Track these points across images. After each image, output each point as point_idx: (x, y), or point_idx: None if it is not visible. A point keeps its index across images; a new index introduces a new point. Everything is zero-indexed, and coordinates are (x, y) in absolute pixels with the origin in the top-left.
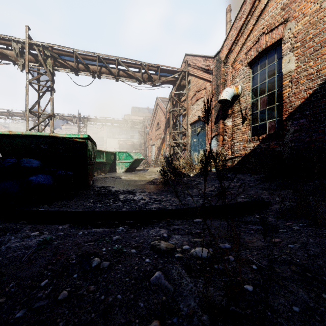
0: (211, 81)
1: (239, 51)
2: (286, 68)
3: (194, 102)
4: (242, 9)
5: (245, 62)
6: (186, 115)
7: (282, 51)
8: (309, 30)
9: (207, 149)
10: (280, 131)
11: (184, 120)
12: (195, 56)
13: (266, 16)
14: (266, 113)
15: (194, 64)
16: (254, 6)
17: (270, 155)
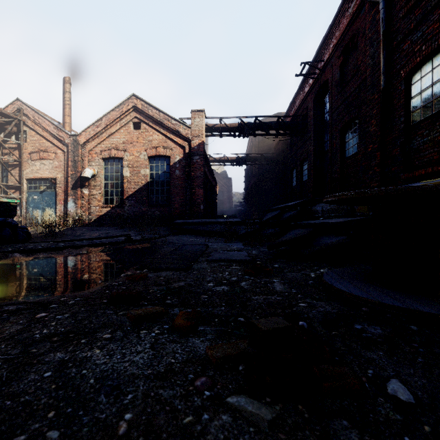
0: (65, 152)
1: (95, 146)
2: (125, 174)
3: (36, 159)
4: (99, 121)
5: (100, 156)
6: (18, 166)
7: (123, 164)
8: (135, 163)
9: (58, 208)
10: (122, 204)
11: (12, 171)
12: (40, 115)
13: (114, 138)
14: (114, 193)
15: (37, 121)
16: (107, 127)
17: (118, 216)
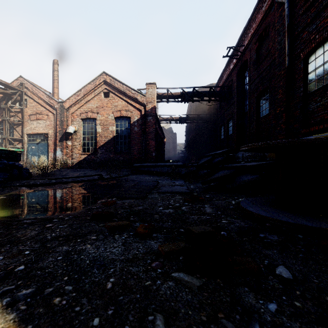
0: (55, 114)
1: (76, 110)
2: (98, 130)
3: (34, 119)
4: (79, 92)
5: (80, 117)
6: (20, 125)
7: (96, 123)
8: (105, 122)
9: (50, 155)
10: (95, 152)
11: (17, 128)
12: (37, 87)
13: (90, 104)
14: (90, 144)
15: (35, 92)
16: (85, 96)
17: (92, 161)
